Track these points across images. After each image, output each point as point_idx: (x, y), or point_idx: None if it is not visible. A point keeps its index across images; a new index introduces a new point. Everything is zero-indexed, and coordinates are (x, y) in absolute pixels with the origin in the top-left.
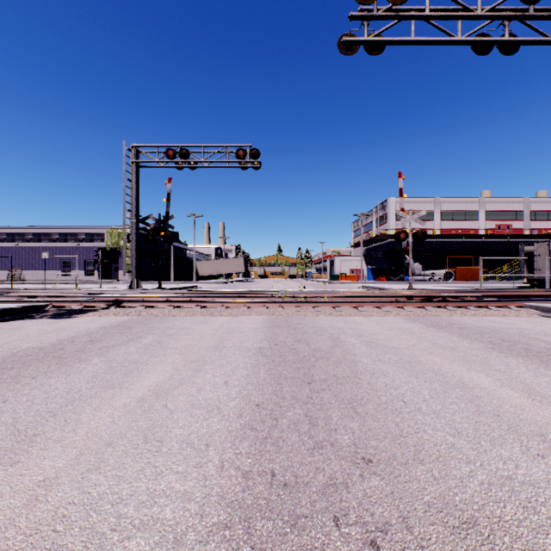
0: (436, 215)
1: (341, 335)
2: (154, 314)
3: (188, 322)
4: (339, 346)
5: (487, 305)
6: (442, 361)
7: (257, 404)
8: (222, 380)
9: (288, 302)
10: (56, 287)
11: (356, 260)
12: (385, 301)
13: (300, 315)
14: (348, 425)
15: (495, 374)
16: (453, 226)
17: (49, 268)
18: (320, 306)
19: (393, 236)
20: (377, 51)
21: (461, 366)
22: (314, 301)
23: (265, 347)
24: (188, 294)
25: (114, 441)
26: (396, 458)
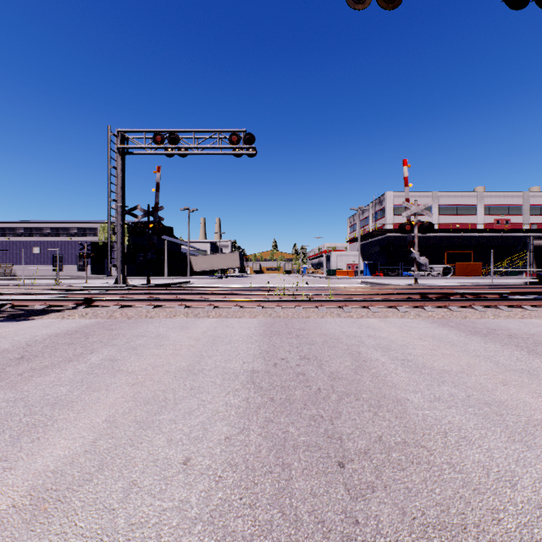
0: (433, 210)
1: (361, 347)
2: (128, 316)
3: (165, 327)
4: (365, 368)
5: (521, 304)
6: (536, 400)
7: None
8: (181, 453)
9: (287, 301)
10: (40, 283)
11: (353, 255)
12: (400, 300)
13: (301, 317)
14: None
15: None
16: (451, 221)
17: (40, 263)
18: (325, 305)
19: (390, 231)
20: (393, 4)
21: None
22: (318, 300)
23: (260, 370)
24: (176, 290)
25: None
26: None
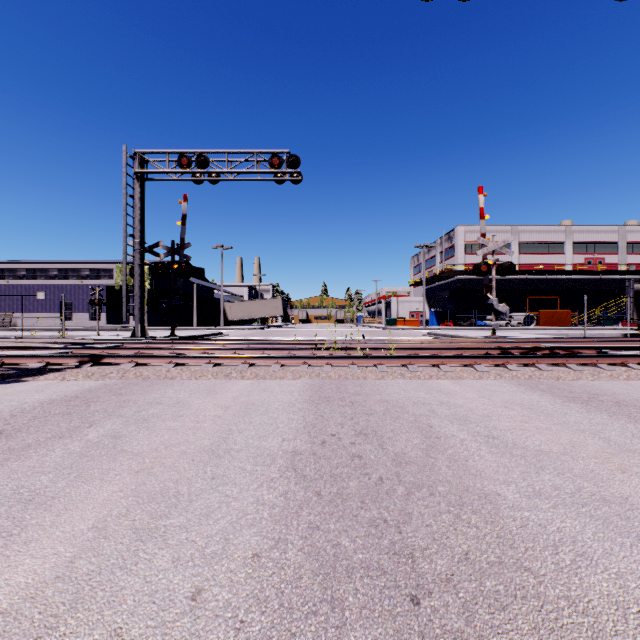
0: (513, 247)
1: (432, 419)
2: (143, 376)
3: (188, 391)
4: (439, 448)
5: (626, 362)
6: None
7: None
8: (190, 580)
9: (339, 358)
10: (43, 335)
11: (417, 301)
12: (478, 356)
13: (356, 378)
14: None
15: None
16: (533, 261)
17: (46, 311)
18: (385, 363)
19: (461, 272)
20: None
21: None
22: (376, 356)
23: (303, 451)
24: (205, 344)
25: None
26: None
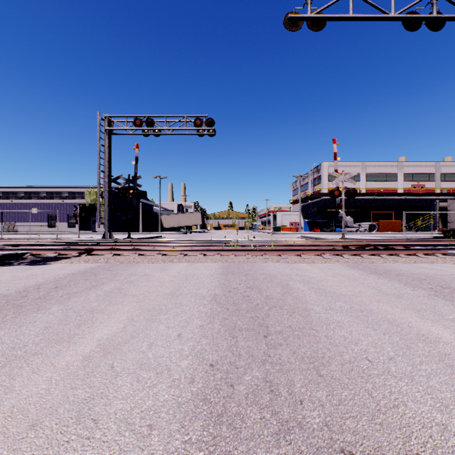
0: (361, 177)
1: (289, 281)
2: (120, 261)
3: (150, 269)
4: (290, 293)
5: (416, 253)
6: (392, 309)
7: (211, 363)
8: (175, 332)
9: (240, 250)
10: (41, 237)
11: (295, 214)
12: (325, 250)
13: (250, 262)
14: (314, 395)
15: (451, 324)
16: (376, 186)
17: (38, 221)
18: (268, 253)
19: (325, 194)
20: (319, 27)
21: (413, 315)
22: (262, 250)
23: (219, 294)
24: (153, 243)
25: (40, 420)
26: (383, 450)
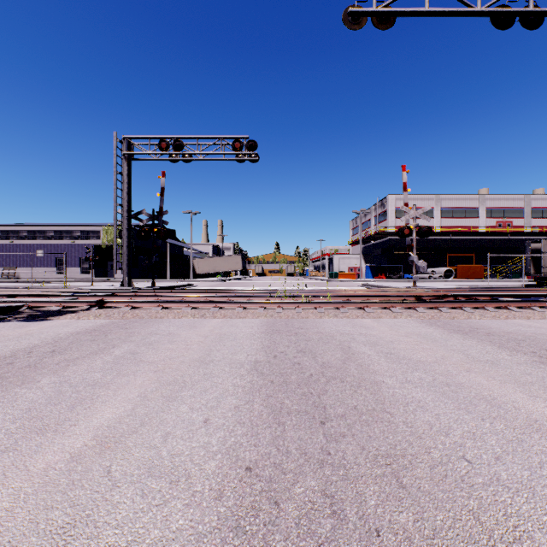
0: (435, 212)
1: (352, 343)
2: (139, 316)
3: (175, 326)
4: (352, 359)
5: (507, 305)
6: (489, 382)
7: (248, 466)
8: (201, 416)
9: (288, 302)
10: (46, 286)
11: (355, 258)
12: (394, 302)
13: (301, 317)
14: (396, 520)
15: None
16: (453, 224)
17: (44, 266)
18: (323, 306)
19: (392, 233)
20: (386, 24)
21: (517, 391)
22: (316, 302)
23: (262, 361)
24: (181, 292)
25: None
26: None
